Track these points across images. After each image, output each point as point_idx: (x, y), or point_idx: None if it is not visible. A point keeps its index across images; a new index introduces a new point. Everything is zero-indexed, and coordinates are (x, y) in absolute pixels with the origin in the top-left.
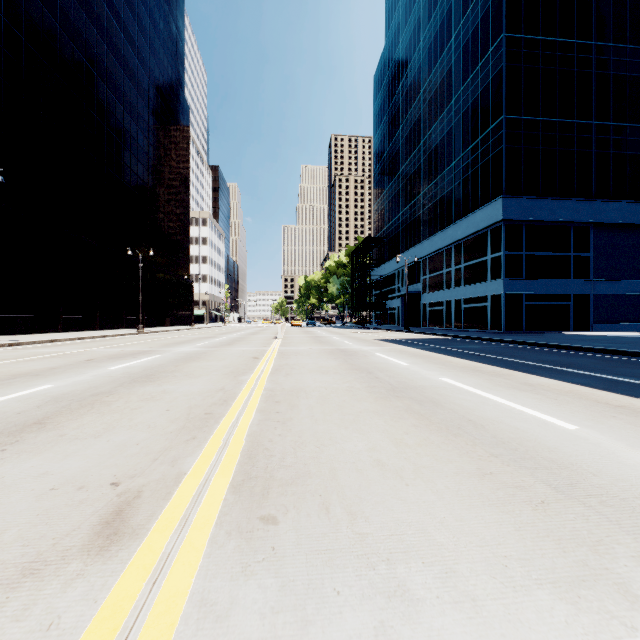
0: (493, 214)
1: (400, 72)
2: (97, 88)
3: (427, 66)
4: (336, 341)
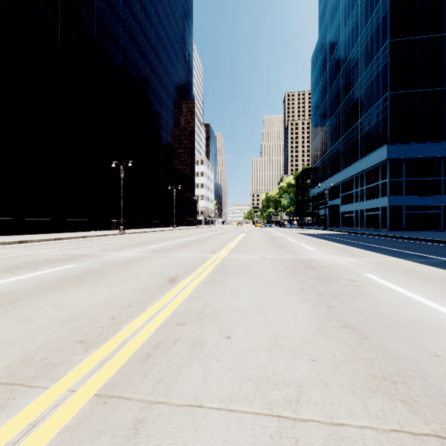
0: (381, 155)
1: (327, 58)
2: (153, 104)
3: (344, 56)
4: (274, 233)
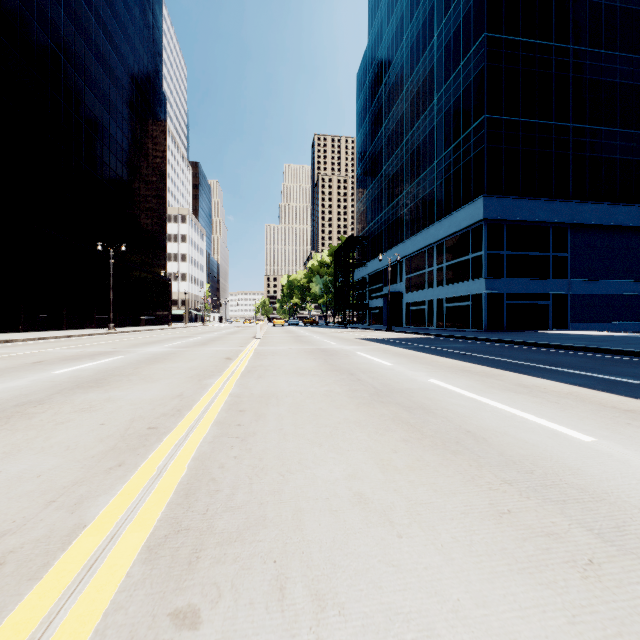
0: (475, 213)
1: (383, 71)
2: (64, 72)
3: (409, 65)
4: (317, 340)
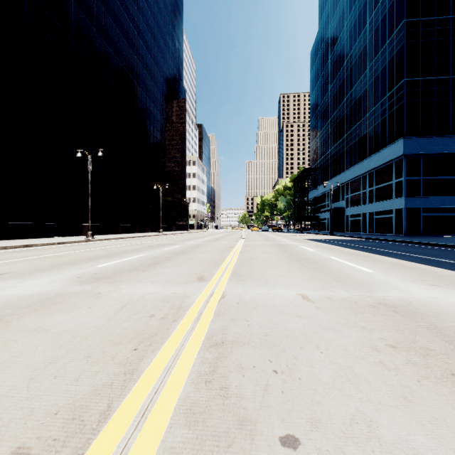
0: (396, 150)
1: (329, 49)
2: (137, 91)
3: (349, 45)
4: (279, 240)
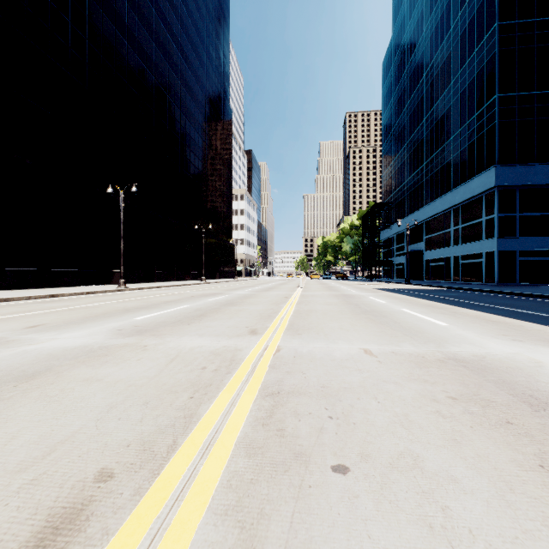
0: (487, 181)
1: (405, 59)
2: (175, 113)
3: (429, 53)
4: (343, 289)
